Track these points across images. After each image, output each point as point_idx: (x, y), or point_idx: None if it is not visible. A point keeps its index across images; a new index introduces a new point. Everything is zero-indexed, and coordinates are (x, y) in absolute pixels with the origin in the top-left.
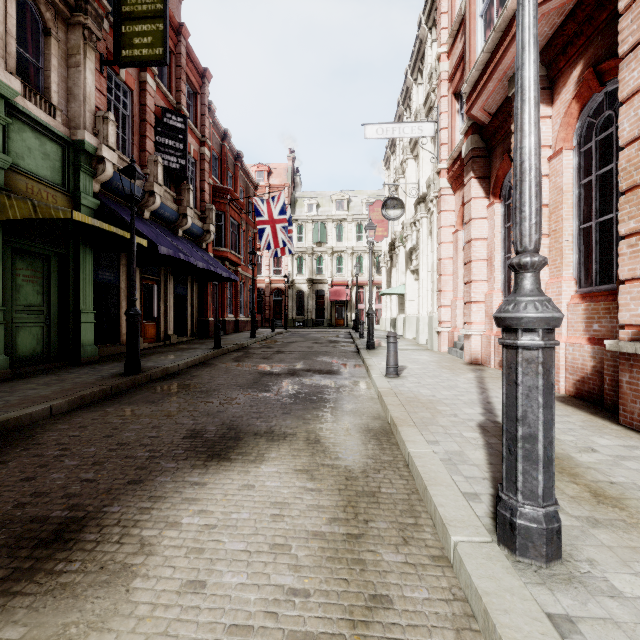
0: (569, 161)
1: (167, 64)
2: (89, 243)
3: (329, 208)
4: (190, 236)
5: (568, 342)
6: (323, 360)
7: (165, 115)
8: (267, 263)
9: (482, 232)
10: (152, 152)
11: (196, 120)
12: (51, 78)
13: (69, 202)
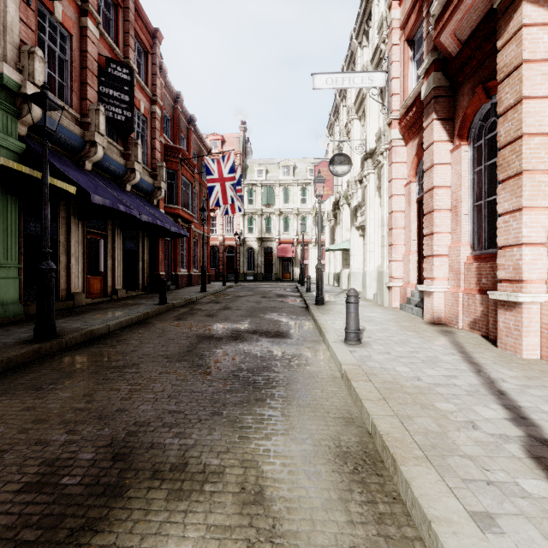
0: None
1: None
2: (11, 190)
3: (277, 174)
4: (140, 192)
5: None
6: (271, 318)
7: (109, 65)
8: (221, 223)
9: (445, 179)
10: (94, 101)
11: (147, 79)
12: None
13: None
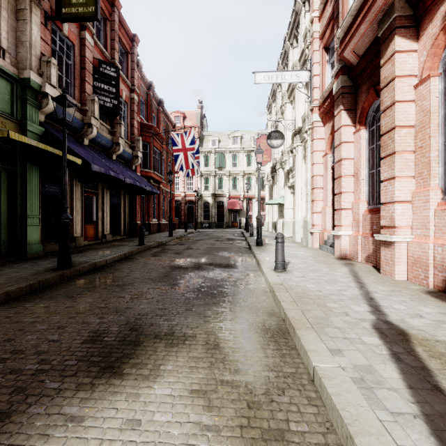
0: (435, 86)
1: (98, 19)
2: (35, 162)
3: (227, 143)
4: (123, 160)
5: (437, 243)
6: (223, 255)
7: (101, 65)
8: (182, 182)
9: (350, 153)
10: (90, 93)
11: (127, 73)
12: (1, 26)
13: (17, 128)
